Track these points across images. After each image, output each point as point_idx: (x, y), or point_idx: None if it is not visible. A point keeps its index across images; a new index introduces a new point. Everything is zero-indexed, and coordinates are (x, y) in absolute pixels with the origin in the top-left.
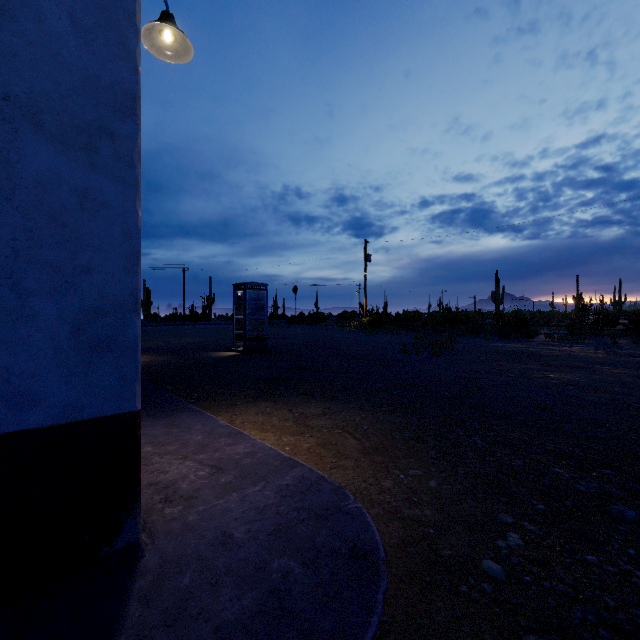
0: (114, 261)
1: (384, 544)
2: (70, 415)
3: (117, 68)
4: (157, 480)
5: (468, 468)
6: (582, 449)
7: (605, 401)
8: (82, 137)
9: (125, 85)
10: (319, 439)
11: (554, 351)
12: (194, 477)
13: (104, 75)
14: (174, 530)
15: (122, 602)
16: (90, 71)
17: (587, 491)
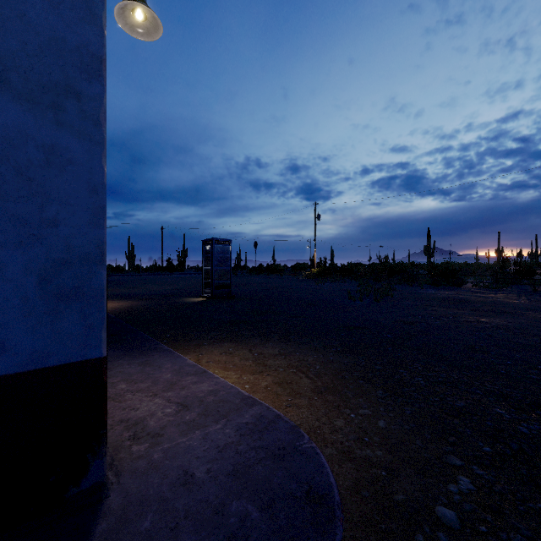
0: (80, 215)
1: (338, 487)
2: (37, 362)
3: (83, 31)
4: (128, 417)
5: (414, 408)
6: (519, 390)
7: (534, 344)
8: (49, 96)
9: (91, 47)
10: (276, 378)
11: (481, 298)
12: (161, 414)
13: (70, 37)
14: (139, 468)
15: None
16: (57, 33)
17: (530, 433)
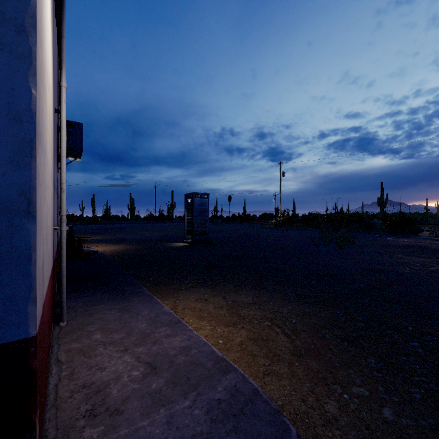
0: None
1: None
2: None
3: None
4: (92, 380)
5: (423, 390)
6: None
7: None
8: None
9: None
10: (250, 332)
11: None
12: (127, 379)
13: None
14: None
15: None
16: None
17: None
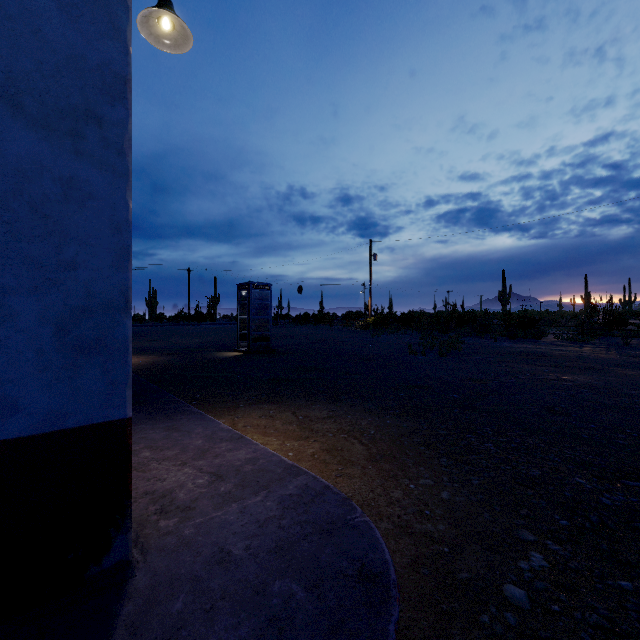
0: (102, 256)
1: (395, 564)
2: (53, 423)
3: (105, 48)
4: (153, 488)
5: (482, 477)
6: (603, 457)
7: (623, 405)
8: (67, 121)
9: (114, 66)
10: (324, 444)
11: (564, 352)
12: (192, 485)
13: (91, 55)
14: (168, 545)
15: (107, 631)
16: (75, 50)
17: (613, 504)
